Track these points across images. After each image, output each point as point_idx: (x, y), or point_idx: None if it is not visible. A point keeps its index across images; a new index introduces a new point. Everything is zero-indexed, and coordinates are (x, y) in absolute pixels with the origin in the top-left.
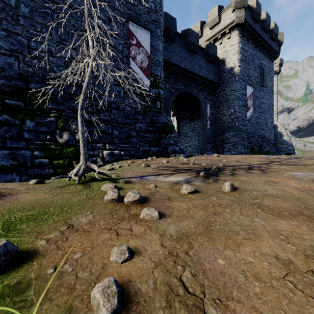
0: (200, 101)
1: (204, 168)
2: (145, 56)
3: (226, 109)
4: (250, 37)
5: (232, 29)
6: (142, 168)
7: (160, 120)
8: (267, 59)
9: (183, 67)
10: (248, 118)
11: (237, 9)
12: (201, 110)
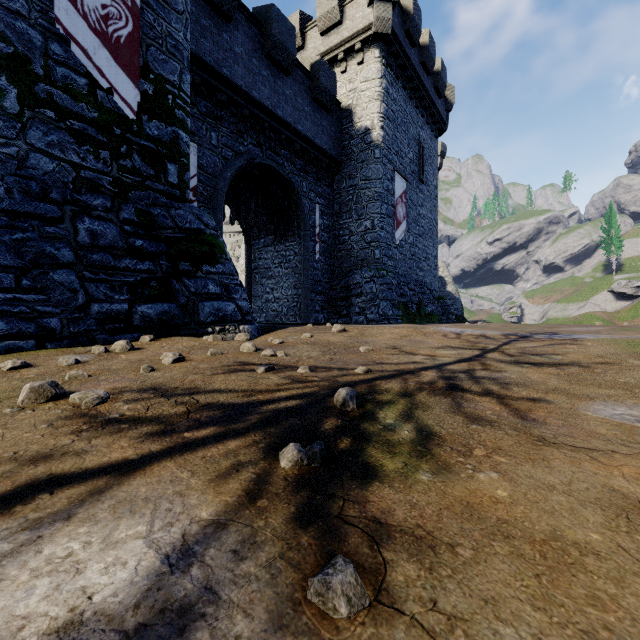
0: (299, 193)
1: (305, 391)
2: (121, 2)
3: (355, 220)
4: (402, 73)
5: (367, 43)
6: (7, 411)
7: (177, 221)
8: (429, 130)
9: (257, 99)
10: (398, 243)
11: None
12: (301, 216)
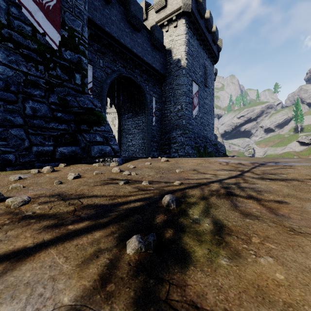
0: (145, 91)
1: (146, 196)
2: None
3: (173, 105)
4: (196, 32)
5: (179, 16)
6: None
7: (80, 103)
8: (209, 61)
9: (123, 43)
10: (194, 117)
11: None
12: (146, 103)
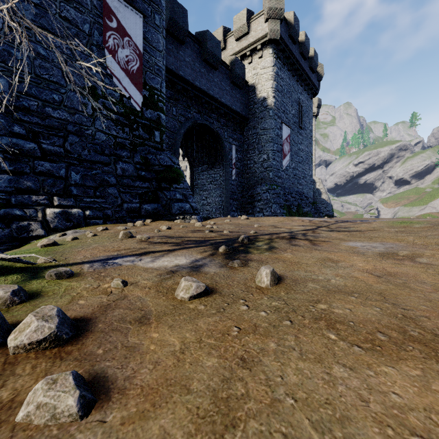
0: (223, 139)
1: (227, 237)
2: (134, 52)
3: (257, 154)
4: (287, 61)
5: (265, 45)
6: (118, 240)
7: (160, 161)
8: (306, 94)
9: (198, 86)
10: (284, 168)
11: (271, 18)
12: (224, 153)
